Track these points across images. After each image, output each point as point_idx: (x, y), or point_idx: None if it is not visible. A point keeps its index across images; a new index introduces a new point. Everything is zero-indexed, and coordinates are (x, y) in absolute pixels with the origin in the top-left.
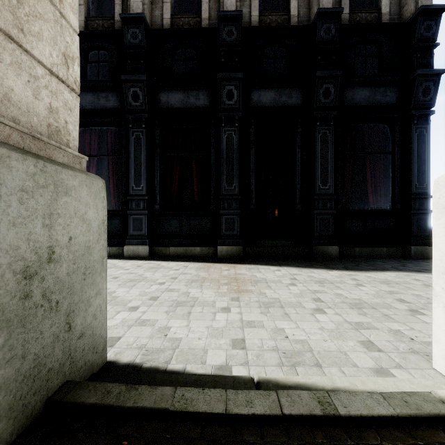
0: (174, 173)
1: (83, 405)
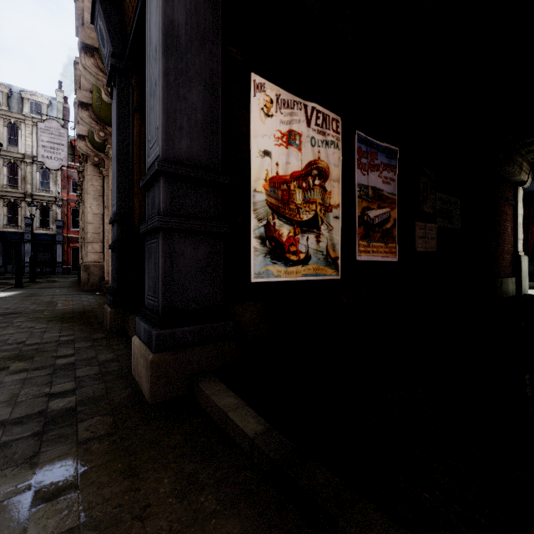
0: (529, 233)
1: (532, 295)
